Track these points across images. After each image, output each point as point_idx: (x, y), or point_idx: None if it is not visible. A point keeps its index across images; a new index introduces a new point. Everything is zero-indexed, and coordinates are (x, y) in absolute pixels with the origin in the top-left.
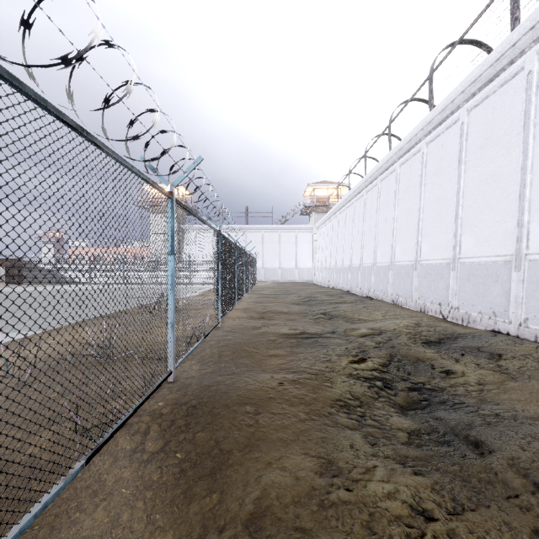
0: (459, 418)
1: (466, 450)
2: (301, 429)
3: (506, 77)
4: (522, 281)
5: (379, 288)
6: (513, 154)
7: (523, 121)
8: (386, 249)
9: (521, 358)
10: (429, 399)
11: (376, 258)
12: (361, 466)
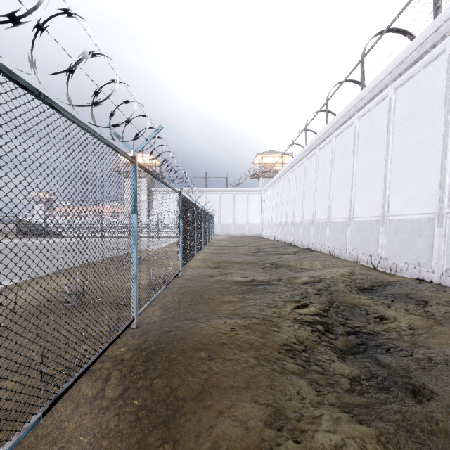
0: (395, 363)
1: (405, 396)
2: (251, 376)
3: (429, 58)
4: (444, 236)
5: (317, 241)
6: (435, 125)
7: (444, 97)
8: (324, 208)
9: (445, 304)
10: (366, 343)
11: (315, 216)
12: (308, 415)
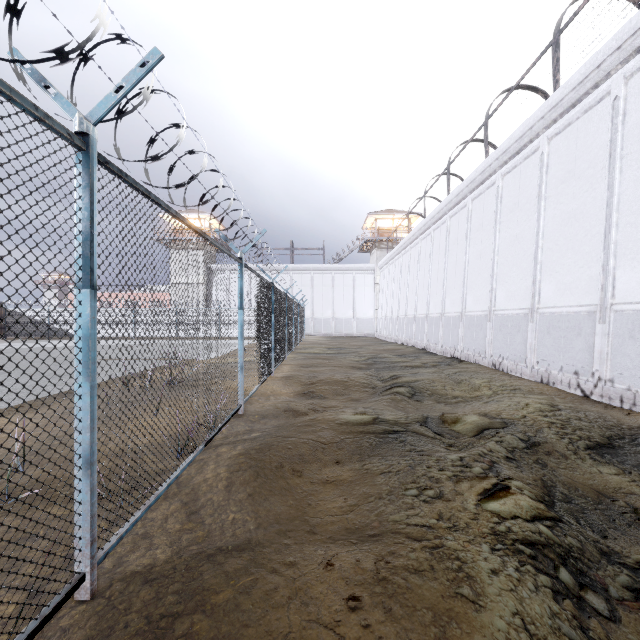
0: None
1: None
2: None
3: None
4: None
5: (471, 346)
6: None
7: None
8: (482, 293)
9: None
10: None
11: (465, 306)
12: None
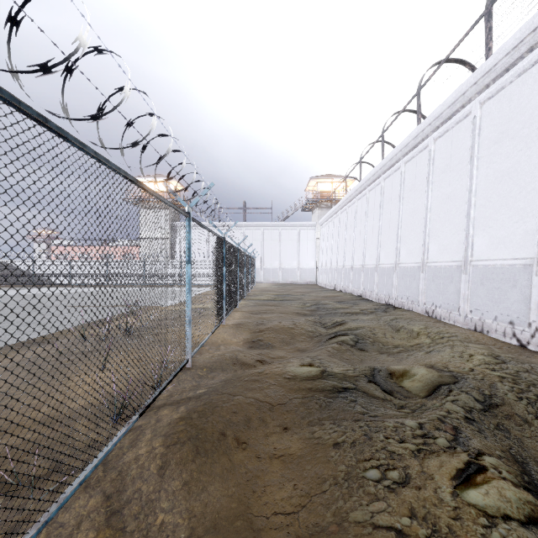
0: None
1: None
2: None
3: None
4: None
5: (404, 294)
6: None
7: None
8: (415, 246)
9: None
10: None
11: (399, 258)
12: None
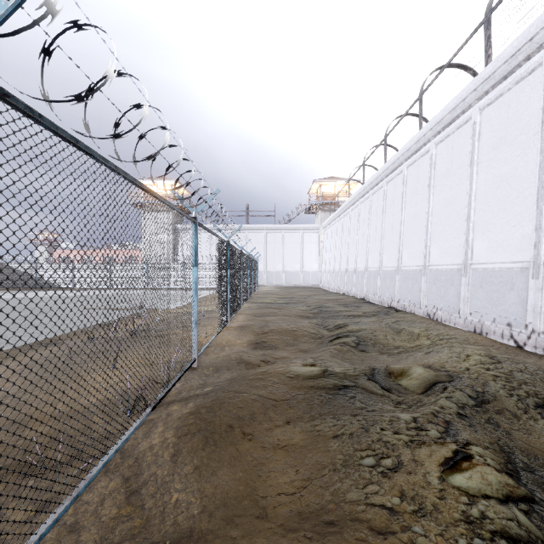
0: None
1: None
2: None
3: None
4: None
5: (406, 297)
6: None
7: None
8: (417, 250)
9: None
10: None
11: (401, 261)
12: None
